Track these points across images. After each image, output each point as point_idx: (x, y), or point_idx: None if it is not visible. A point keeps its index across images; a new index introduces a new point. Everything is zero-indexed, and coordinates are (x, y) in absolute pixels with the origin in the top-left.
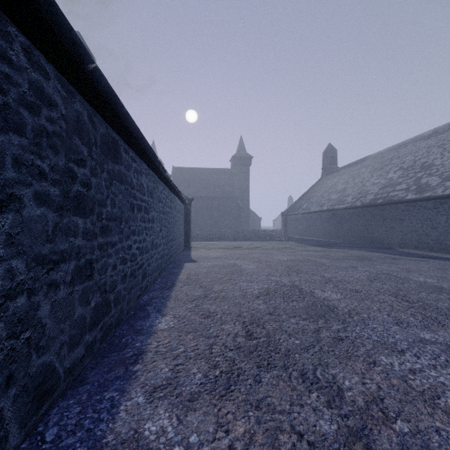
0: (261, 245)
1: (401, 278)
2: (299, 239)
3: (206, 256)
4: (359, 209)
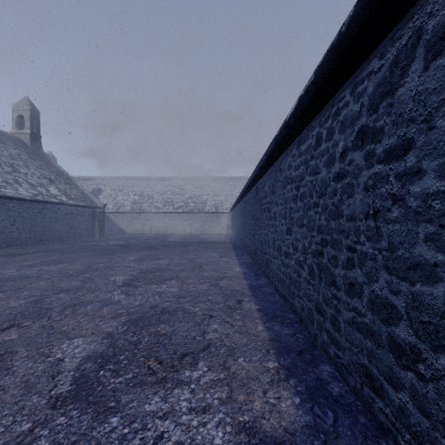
0: None
1: None
2: None
3: None
4: None
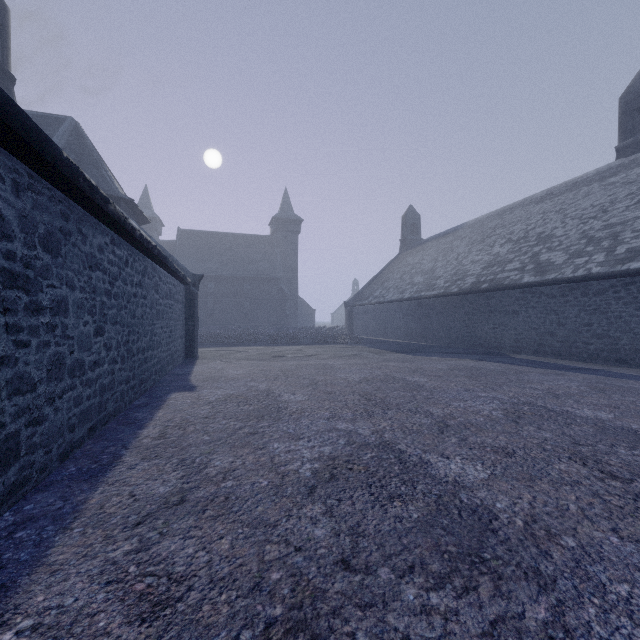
0: (315, 351)
1: (557, 413)
2: (372, 341)
3: (218, 377)
4: (456, 297)
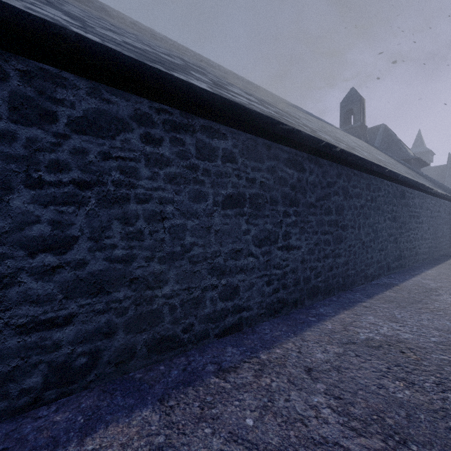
0: None
1: None
2: None
3: None
4: None
